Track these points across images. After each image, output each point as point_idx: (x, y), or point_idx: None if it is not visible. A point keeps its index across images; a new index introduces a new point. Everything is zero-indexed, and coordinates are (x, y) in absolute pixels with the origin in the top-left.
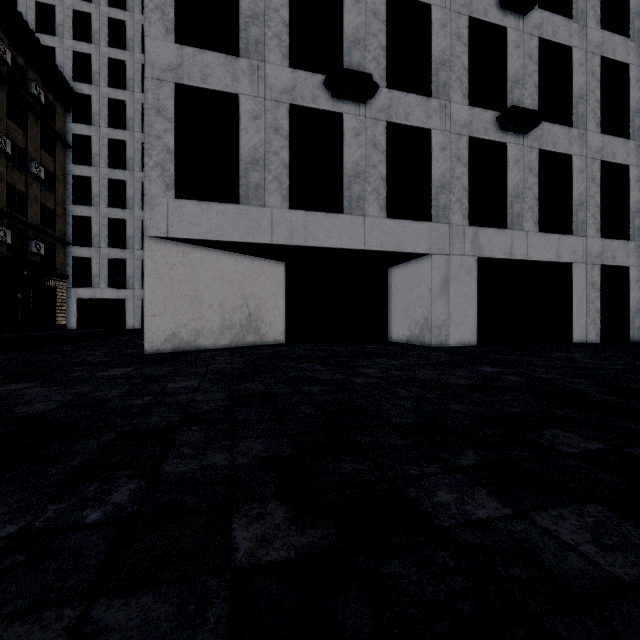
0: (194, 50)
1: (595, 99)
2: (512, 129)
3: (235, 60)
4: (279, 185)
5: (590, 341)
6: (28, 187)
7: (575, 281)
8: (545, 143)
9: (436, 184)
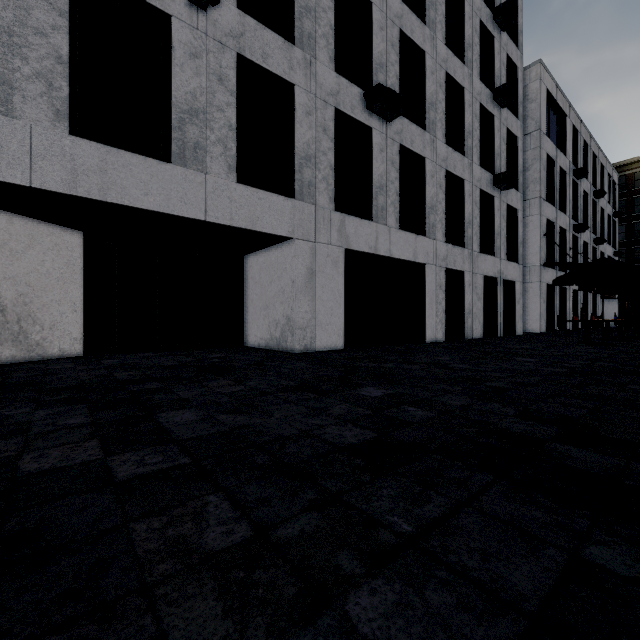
0: None
1: (442, 110)
2: (378, 111)
3: None
4: (47, 89)
5: (439, 340)
6: None
7: (428, 282)
8: (405, 139)
9: (300, 153)
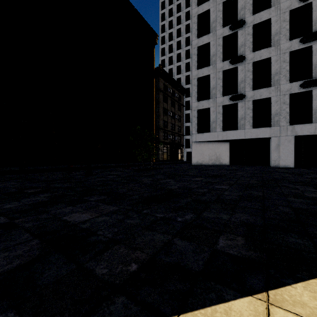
0: (200, 101)
1: None
2: (308, 87)
3: (209, 100)
4: (219, 126)
5: None
6: (175, 122)
7: None
8: None
9: (273, 114)
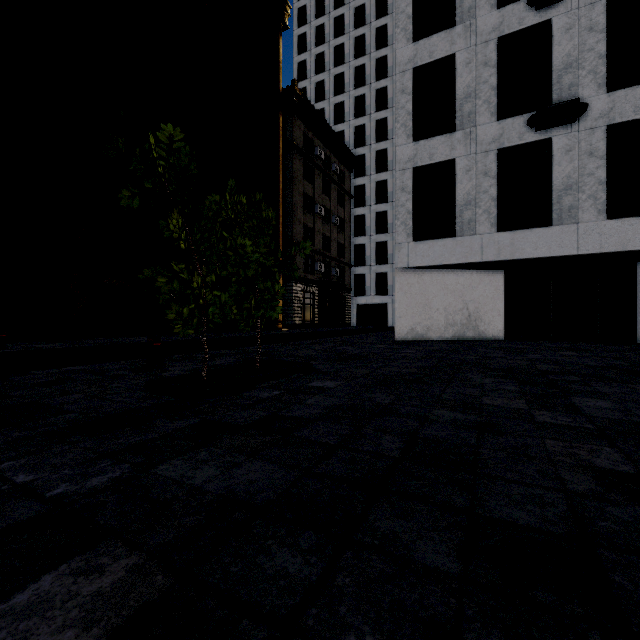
0: (424, 141)
1: None
2: None
3: (452, 135)
4: (488, 216)
5: None
6: (331, 233)
7: None
8: None
9: None
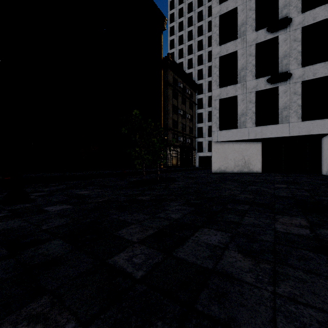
0: (224, 88)
1: None
2: None
3: (236, 85)
4: (251, 119)
5: None
6: (186, 122)
7: None
8: None
9: None
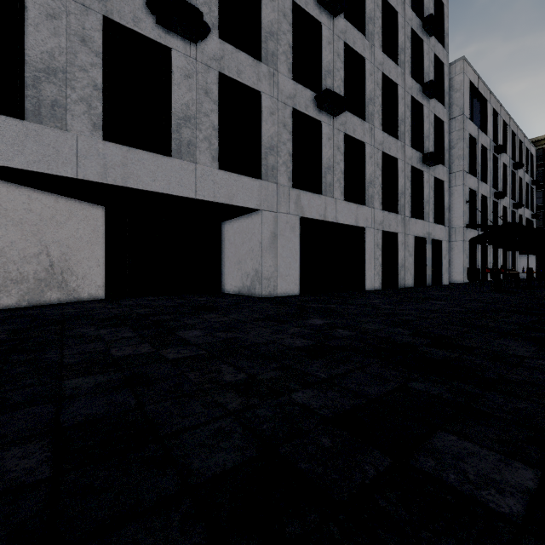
0: None
1: (379, 104)
2: (326, 109)
3: None
4: (88, 108)
5: (376, 288)
6: None
7: (367, 242)
8: (348, 129)
9: (266, 145)
